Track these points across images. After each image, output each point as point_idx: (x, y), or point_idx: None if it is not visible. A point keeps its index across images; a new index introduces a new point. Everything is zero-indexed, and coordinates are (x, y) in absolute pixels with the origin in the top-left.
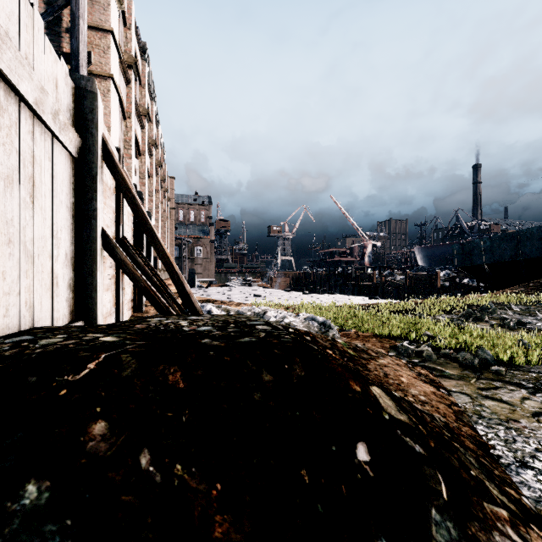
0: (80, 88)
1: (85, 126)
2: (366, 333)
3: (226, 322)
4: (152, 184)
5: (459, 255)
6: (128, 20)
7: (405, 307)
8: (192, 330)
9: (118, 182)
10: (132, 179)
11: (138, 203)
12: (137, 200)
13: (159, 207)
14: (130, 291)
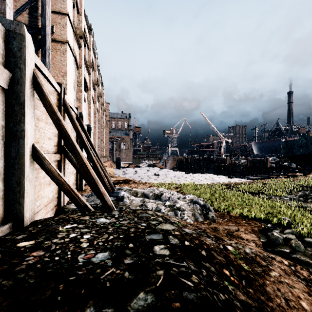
0: (10, 31)
1: (14, 62)
2: (236, 214)
3: (126, 236)
4: (96, 107)
5: (284, 148)
6: (80, 10)
7: (256, 188)
8: (85, 265)
9: (46, 107)
10: (82, 105)
11: (62, 124)
12: (61, 121)
13: (100, 121)
14: (73, 178)
